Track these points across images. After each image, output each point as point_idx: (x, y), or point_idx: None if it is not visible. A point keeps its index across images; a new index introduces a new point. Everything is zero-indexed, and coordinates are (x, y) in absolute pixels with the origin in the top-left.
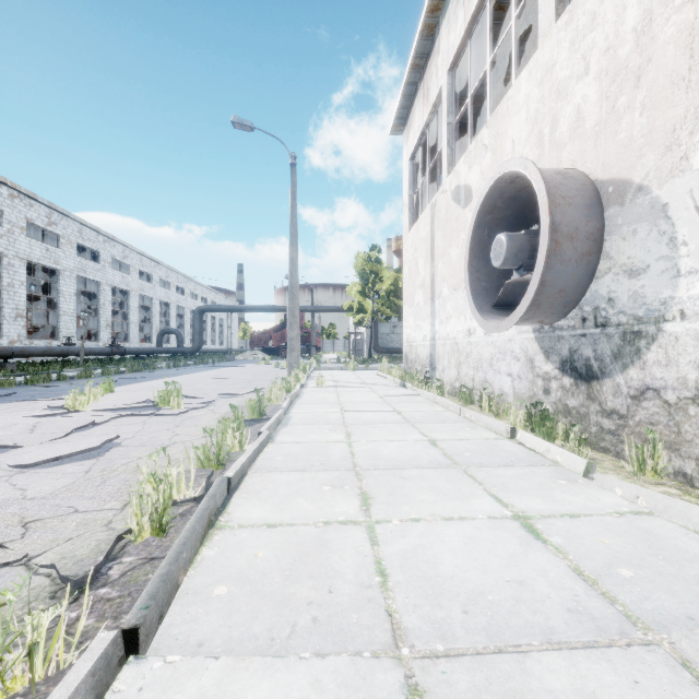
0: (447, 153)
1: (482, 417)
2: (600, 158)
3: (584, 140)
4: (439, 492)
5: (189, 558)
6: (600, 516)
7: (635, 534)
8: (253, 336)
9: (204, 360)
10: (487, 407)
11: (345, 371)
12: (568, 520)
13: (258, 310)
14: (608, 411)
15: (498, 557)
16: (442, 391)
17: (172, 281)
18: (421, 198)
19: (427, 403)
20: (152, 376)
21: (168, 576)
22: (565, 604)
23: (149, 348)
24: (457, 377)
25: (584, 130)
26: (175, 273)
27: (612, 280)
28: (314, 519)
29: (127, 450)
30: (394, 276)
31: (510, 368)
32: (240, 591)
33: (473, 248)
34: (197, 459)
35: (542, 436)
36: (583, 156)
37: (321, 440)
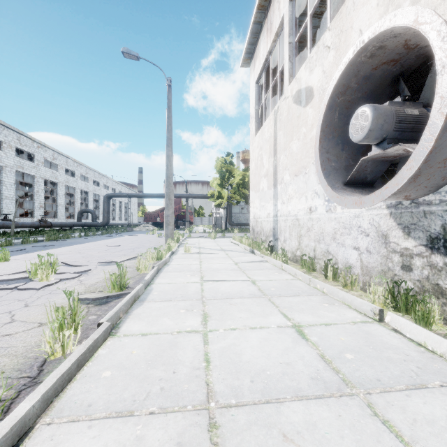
0: (288, 66)
1: (337, 292)
2: None
3: None
4: None
5: None
6: None
7: None
8: (146, 215)
9: (109, 231)
10: (331, 276)
11: (208, 239)
12: None
13: (149, 197)
14: None
15: None
16: (286, 258)
17: (90, 176)
18: (264, 110)
19: (275, 270)
20: (61, 244)
21: None
22: None
23: (70, 223)
24: (298, 247)
25: None
26: (92, 171)
27: None
28: None
29: None
30: (242, 174)
31: (357, 242)
32: None
33: (324, 130)
34: None
35: (417, 321)
36: None
37: (173, 329)
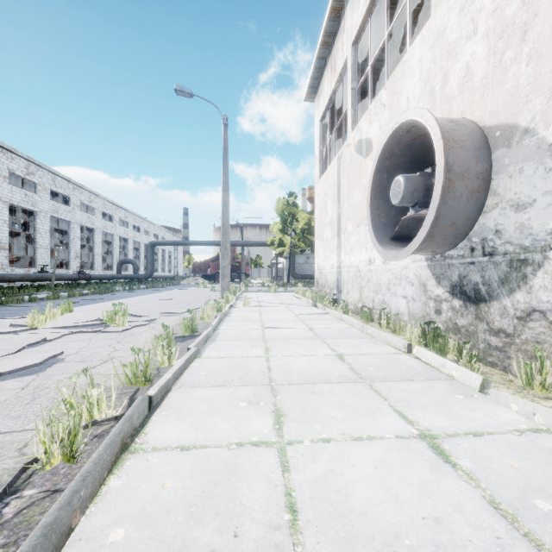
0: (351, 113)
1: (382, 334)
2: (487, 107)
3: (473, 92)
4: (348, 408)
5: (90, 493)
6: (502, 434)
7: (540, 456)
8: (195, 265)
9: (155, 285)
10: (385, 325)
11: (268, 294)
12: (473, 439)
13: (198, 244)
14: (496, 330)
15: (410, 486)
16: (347, 310)
17: (129, 221)
18: (329, 152)
19: (335, 321)
20: (109, 297)
21: (52, 526)
22: (489, 551)
23: (110, 275)
24: (359, 298)
25: (473, 83)
26: (132, 215)
27: (499, 214)
28: (227, 440)
29: (67, 366)
30: (308, 217)
31: (405, 291)
32: (138, 535)
33: (374, 189)
34: (125, 376)
35: (435, 351)
36: (472, 106)
37: (243, 355)
